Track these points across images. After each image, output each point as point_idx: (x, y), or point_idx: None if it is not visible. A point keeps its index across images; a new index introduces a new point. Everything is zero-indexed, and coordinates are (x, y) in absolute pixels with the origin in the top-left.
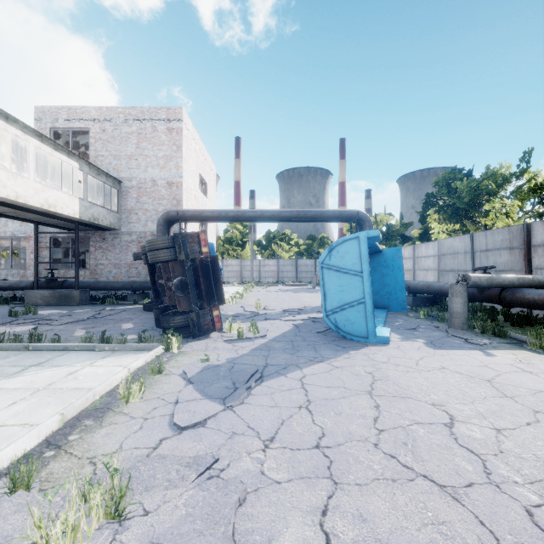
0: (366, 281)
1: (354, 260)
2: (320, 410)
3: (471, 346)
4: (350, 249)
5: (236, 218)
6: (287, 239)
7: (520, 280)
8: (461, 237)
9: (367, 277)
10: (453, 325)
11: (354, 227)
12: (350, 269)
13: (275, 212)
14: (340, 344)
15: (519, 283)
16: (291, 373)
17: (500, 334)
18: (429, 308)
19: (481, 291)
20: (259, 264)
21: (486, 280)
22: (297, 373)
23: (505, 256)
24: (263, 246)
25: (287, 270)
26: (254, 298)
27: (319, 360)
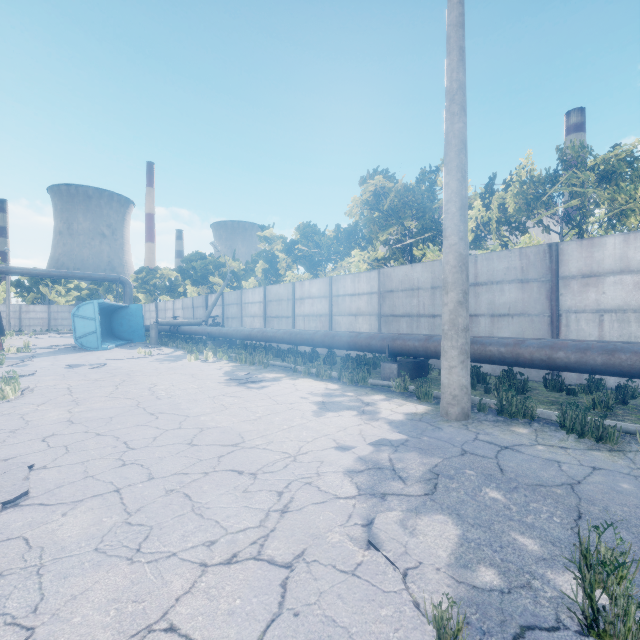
0: (98, 323)
1: (92, 313)
2: (59, 358)
3: (147, 348)
4: (90, 308)
5: (0, 273)
6: (64, 281)
7: (182, 322)
8: (190, 298)
9: (98, 321)
10: (151, 343)
11: (140, 278)
12: (90, 317)
13: (44, 271)
14: (82, 351)
15: (182, 323)
16: (51, 356)
17: (166, 344)
18: (159, 340)
19: (174, 328)
20: (20, 310)
21: (166, 322)
22: (53, 356)
23: (202, 311)
24: (26, 287)
25: (63, 317)
26: (19, 342)
27: (66, 354)
